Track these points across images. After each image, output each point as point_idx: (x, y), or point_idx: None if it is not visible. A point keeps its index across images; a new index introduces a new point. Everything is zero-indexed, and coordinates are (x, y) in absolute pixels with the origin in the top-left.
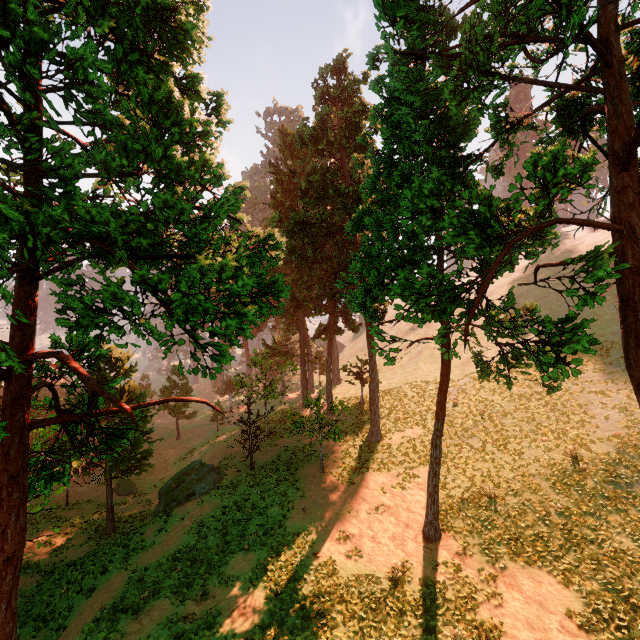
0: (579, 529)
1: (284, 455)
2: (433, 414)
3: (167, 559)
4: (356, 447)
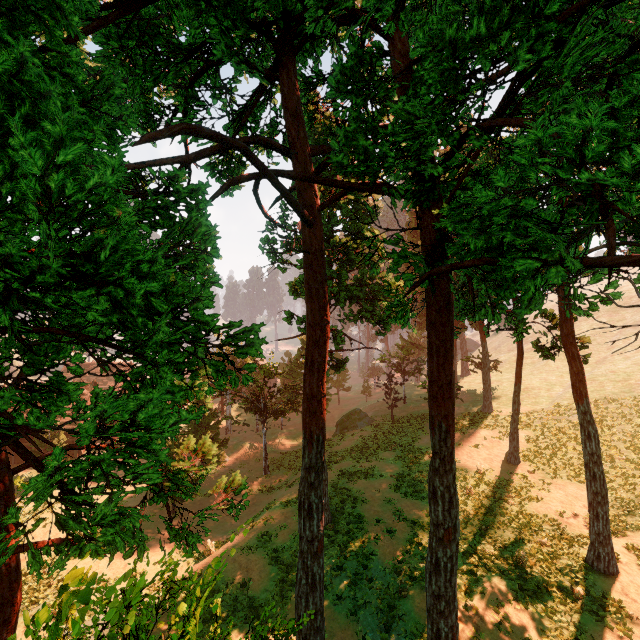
0: (633, 472)
1: (415, 414)
2: (546, 399)
3: (347, 449)
4: (470, 414)
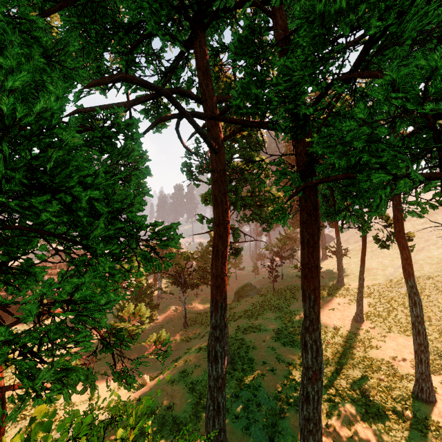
0: None
1: (289, 287)
2: (381, 276)
3: (242, 311)
4: (328, 287)
